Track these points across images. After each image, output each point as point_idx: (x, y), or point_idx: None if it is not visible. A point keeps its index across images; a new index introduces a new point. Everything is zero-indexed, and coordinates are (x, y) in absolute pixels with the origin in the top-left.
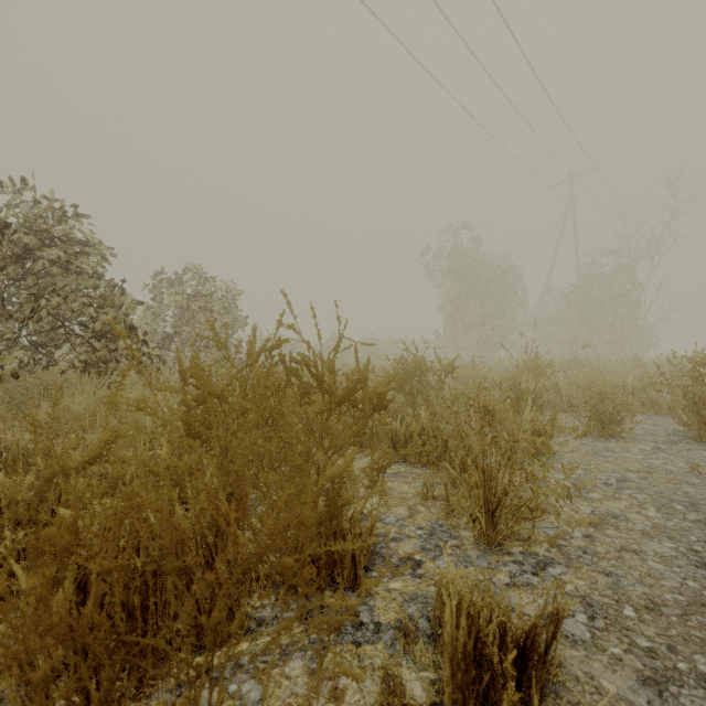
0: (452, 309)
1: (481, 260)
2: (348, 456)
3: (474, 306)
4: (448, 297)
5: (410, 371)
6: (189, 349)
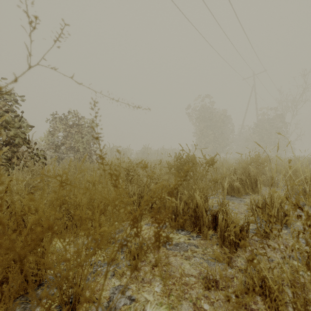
0: (200, 134)
1: (213, 112)
2: (143, 221)
3: (210, 133)
4: (198, 129)
5: (185, 163)
6: (72, 152)
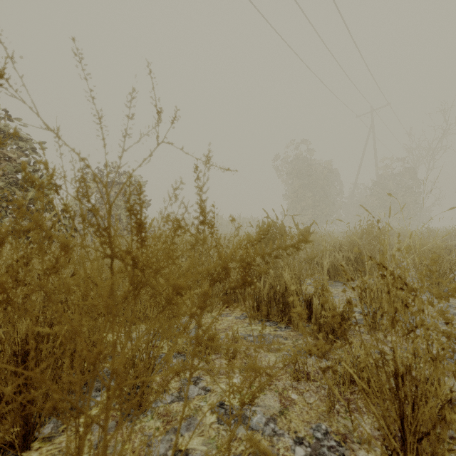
0: (293, 197)
1: (312, 165)
2: (215, 311)
3: (308, 195)
4: (290, 189)
5: (271, 235)
6: None
